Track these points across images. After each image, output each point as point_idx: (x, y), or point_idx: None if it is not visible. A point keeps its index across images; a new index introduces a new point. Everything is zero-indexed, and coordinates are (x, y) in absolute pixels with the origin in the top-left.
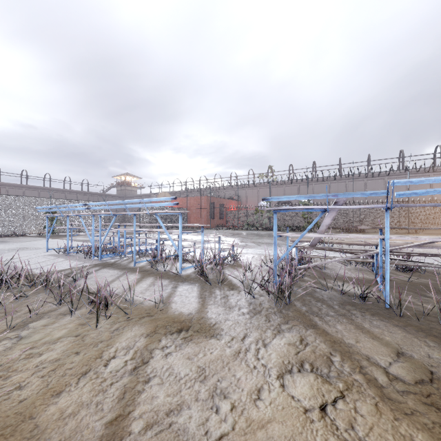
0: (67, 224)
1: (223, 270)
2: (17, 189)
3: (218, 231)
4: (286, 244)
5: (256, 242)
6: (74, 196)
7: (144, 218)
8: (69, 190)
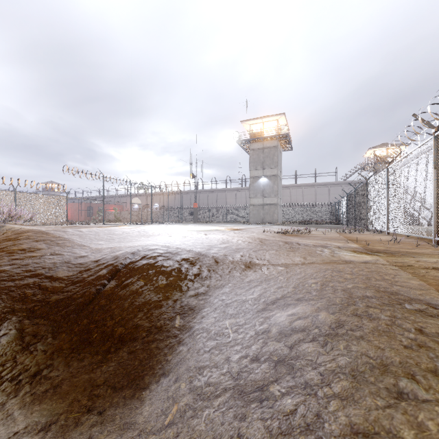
0: None
1: None
2: None
3: None
4: None
5: None
6: None
7: None
8: None
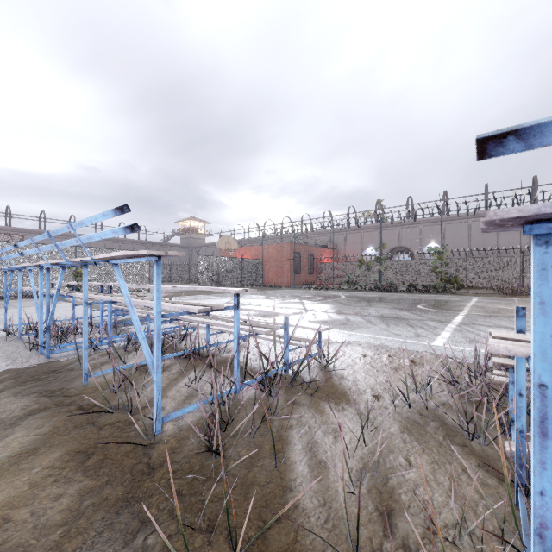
0: (19, 283)
1: (286, 418)
2: (64, 238)
3: (303, 291)
4: (422, 321)
5: (364, 313)
6: (130, 247)
7: (204, 273)
8: (124, 239)
